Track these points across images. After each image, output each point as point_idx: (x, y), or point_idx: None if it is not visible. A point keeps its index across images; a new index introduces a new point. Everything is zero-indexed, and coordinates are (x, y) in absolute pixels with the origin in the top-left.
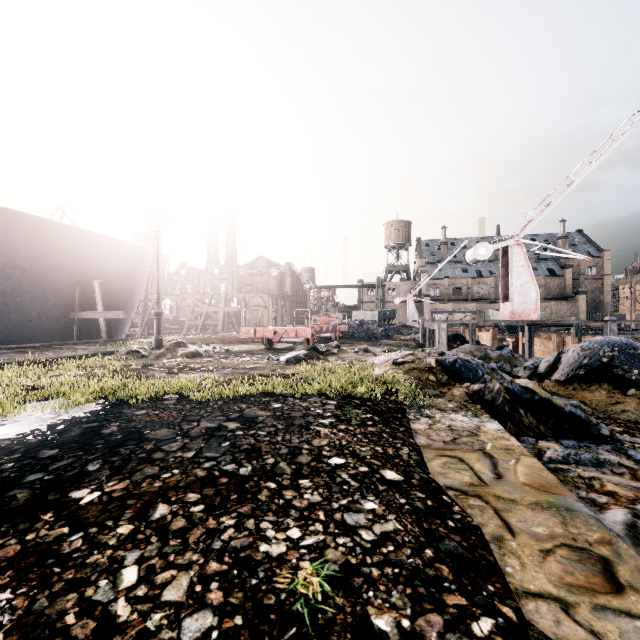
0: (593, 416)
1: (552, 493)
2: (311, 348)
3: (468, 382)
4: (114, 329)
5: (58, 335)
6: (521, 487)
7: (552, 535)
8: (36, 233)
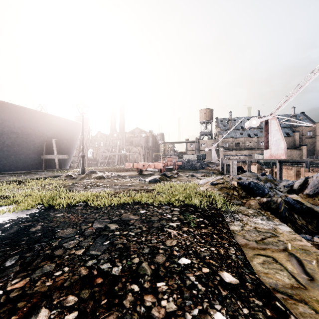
0: None
1: None
2: (162, 174)
3: (259, 196)
4: (63, 164)
5: (35, 167)
6: None
7: None
8: (23, 115)
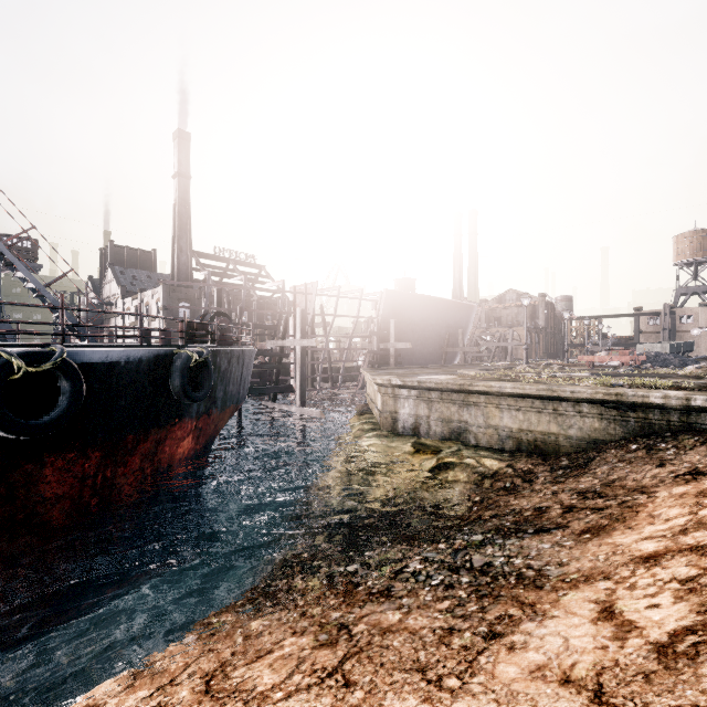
0: None
1: None
2: (635, 366)
3: None
4: (453, 358)
5: (435, 361)
6: None
7: None
8: (439, 306)
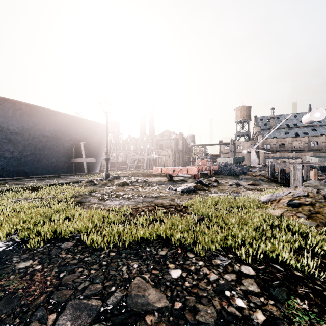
0: None
1: None
2: (198, 182)
3: None
4: (92, 167)
5: (65, 170)
6: None
7: None
8: (53, 118)
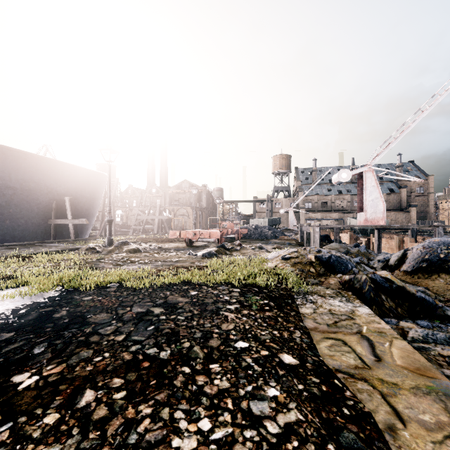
0: (436, 299)
1: (428, 376)
2: (220, 246)
3: (340, 273)
4: (80, 231)
5: (40, 236)
6: (399, 370)
7: (439, 424)
8: (23, 163)
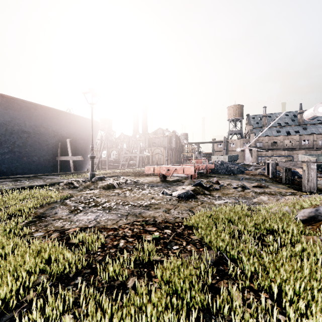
0: None
1: None
2: (197, 184)
3: None
4: (80, 166)
5: (50, 169)
6: None
7: None
8: (35, 112)
